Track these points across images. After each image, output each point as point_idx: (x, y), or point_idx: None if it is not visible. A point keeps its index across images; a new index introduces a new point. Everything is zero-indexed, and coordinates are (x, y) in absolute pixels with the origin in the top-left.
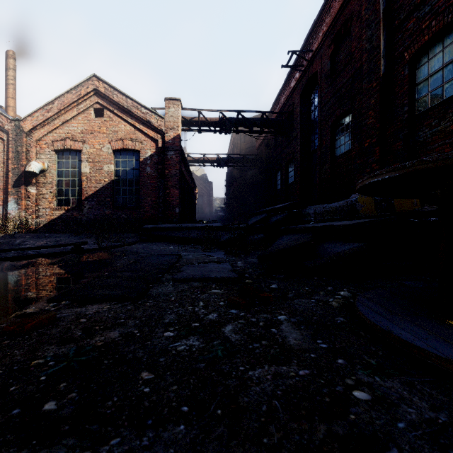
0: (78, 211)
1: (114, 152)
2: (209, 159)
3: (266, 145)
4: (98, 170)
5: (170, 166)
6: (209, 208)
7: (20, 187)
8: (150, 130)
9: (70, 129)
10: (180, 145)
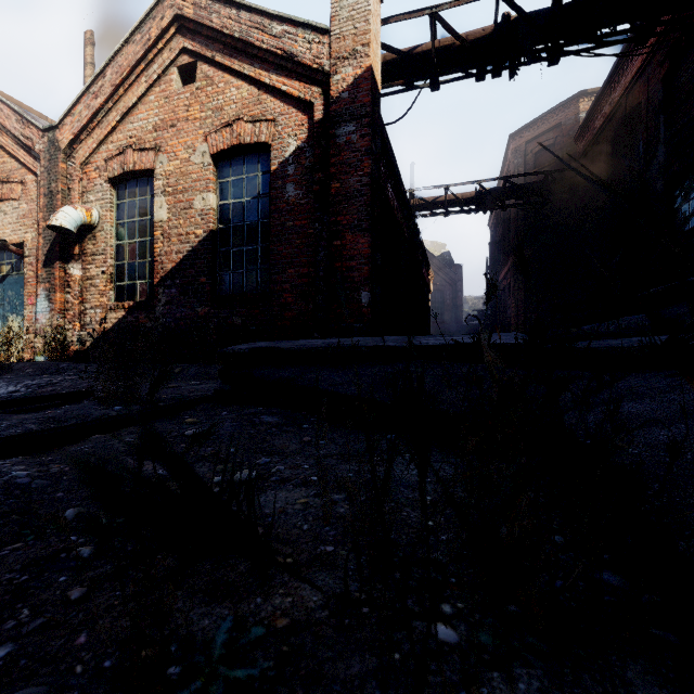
0: (148, 311)
1: (217, 163)
2: (459, 197)
3: (617, 130)
4: (184, 212)
5: (345, 168)
6: (456, 313)
7: (53, 265)
8: (294, 81)
9: (135, 128)
10: (373, 104)
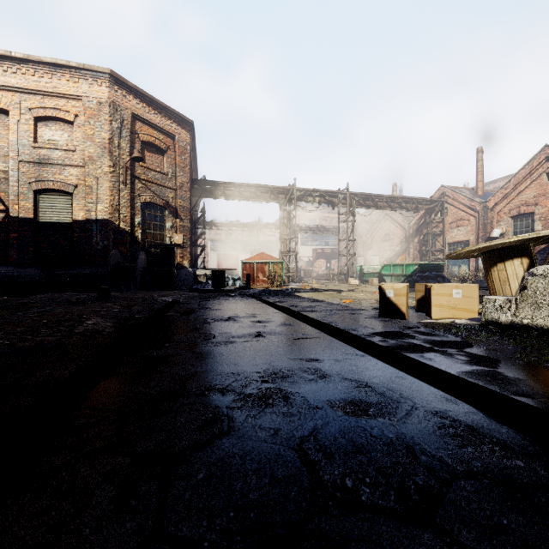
0: None
1: None
2: None
3: None
4: None
5: None
6: None
7: None
8: None
9: (523, 197)
10: None
